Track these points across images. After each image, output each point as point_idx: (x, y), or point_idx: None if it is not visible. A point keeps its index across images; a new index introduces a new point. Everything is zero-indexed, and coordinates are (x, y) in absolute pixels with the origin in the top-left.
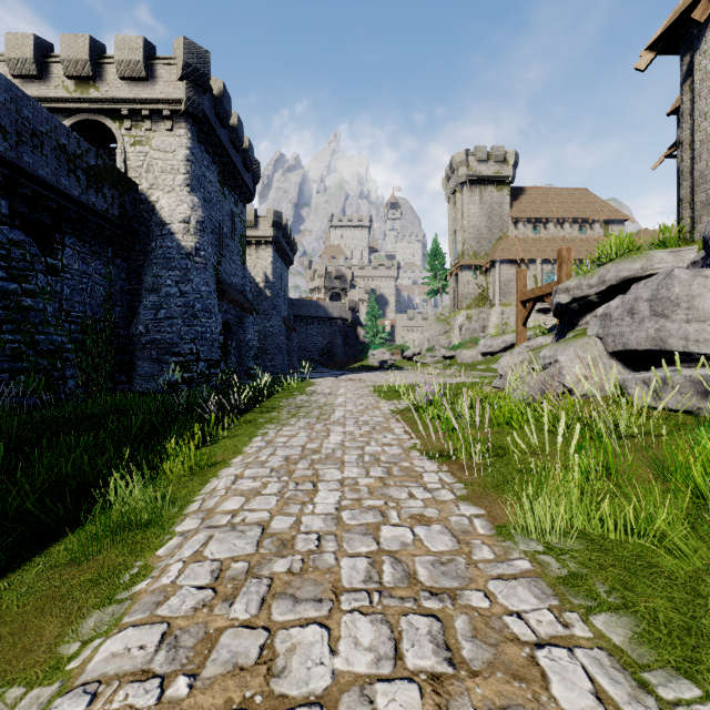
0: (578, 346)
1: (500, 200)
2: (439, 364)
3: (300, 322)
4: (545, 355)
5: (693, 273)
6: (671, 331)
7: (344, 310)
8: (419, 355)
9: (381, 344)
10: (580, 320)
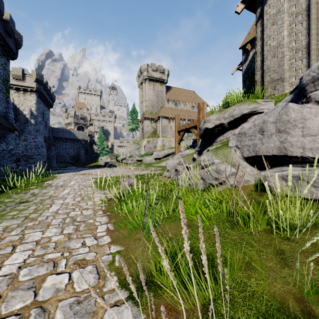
0: (225, 153)
1: (162, 90)
2: (135, 164)
3: (58, 141)
4: (204, 159)
5: (301, 105)
6: (292, 142)
7: (85, 135)
8: (125, 159)
9: (106, 154)
10: (217, 138)
